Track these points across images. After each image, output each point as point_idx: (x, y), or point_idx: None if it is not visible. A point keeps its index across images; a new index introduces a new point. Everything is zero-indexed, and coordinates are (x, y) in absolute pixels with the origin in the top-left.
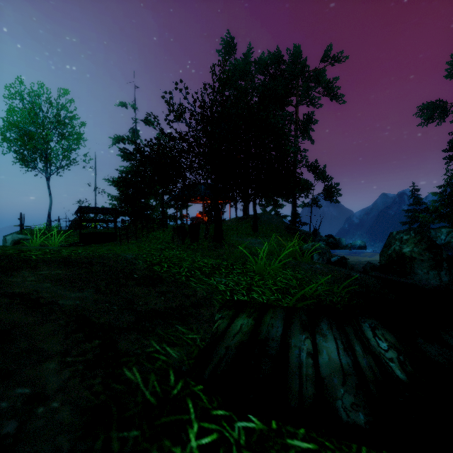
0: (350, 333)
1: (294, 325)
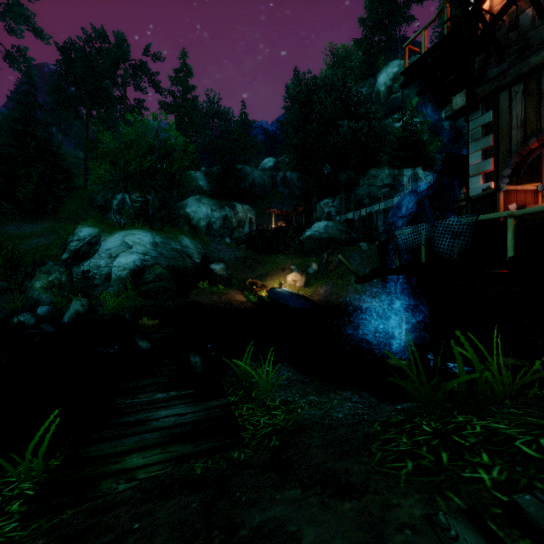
0: (140, 408)
1: (135, 430)
